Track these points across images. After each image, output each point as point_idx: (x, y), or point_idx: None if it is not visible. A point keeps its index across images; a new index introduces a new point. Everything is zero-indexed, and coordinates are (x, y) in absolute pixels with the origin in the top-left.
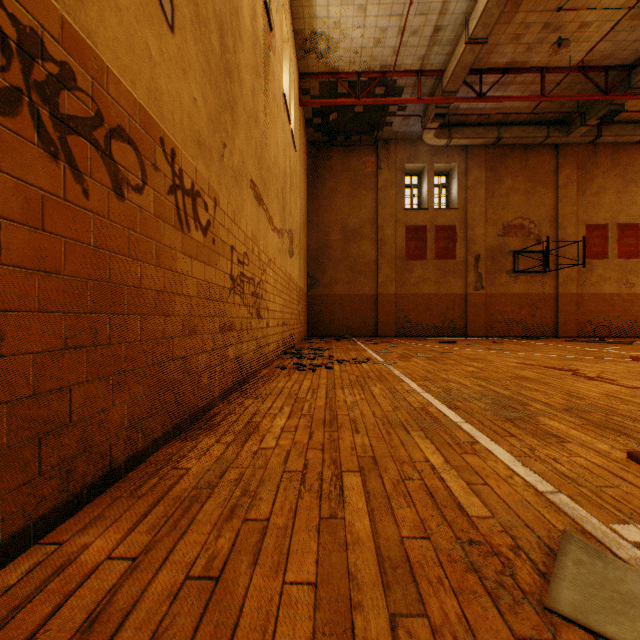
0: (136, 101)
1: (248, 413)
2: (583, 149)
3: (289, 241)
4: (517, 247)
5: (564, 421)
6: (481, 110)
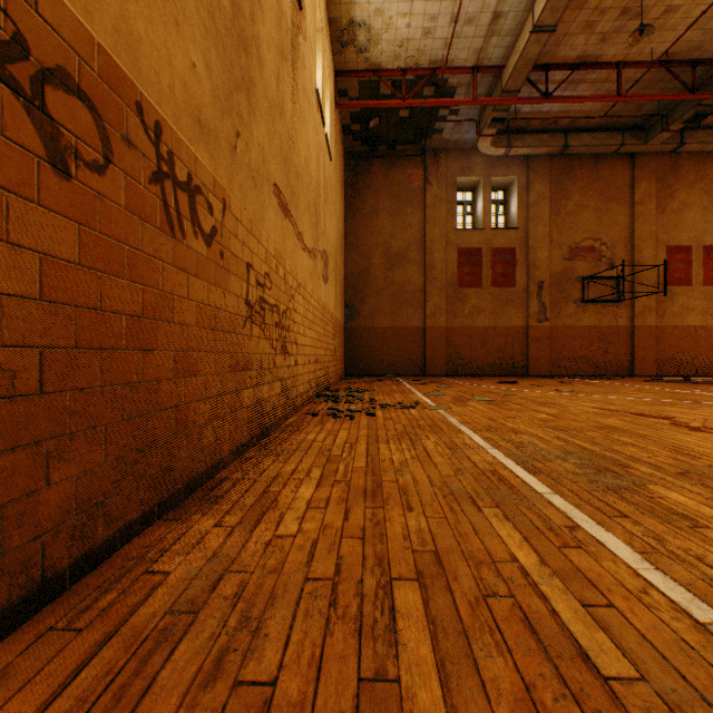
0: (93, 39)
1: (265, 478)
2: (663, 159)
3: (323, 264)
4: (586, 272)
5: (686, 492)
6: (545, 114)
